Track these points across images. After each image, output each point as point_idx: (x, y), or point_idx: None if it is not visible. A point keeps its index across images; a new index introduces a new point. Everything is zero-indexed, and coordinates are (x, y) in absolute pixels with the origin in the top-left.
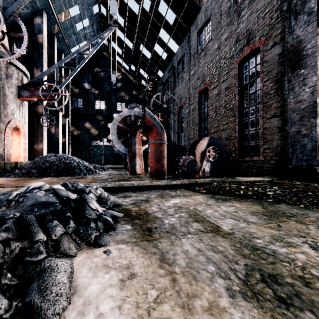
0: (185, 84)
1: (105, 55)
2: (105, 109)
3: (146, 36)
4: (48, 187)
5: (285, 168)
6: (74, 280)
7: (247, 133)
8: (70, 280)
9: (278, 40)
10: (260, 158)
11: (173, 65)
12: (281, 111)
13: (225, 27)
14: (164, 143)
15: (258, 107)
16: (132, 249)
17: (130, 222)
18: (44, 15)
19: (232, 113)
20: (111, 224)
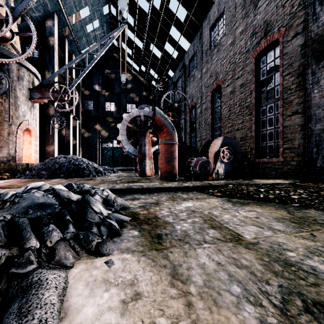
0: (196, 83)
1: (115, 56)
2: (116, 111)
3: (157, 34)
4: (47, 187)
5: (309, 169)
6: (66, 299)
7: (265, 133)
8: (60, 299)
9: (300, 29)
10: (279, 159)
11: (184, 64)
12: (304, 108)
13: (240, 20)
14: (175, 143)
15: (277, 104)
16: (139, 260)
17: (137, 227)
18: (55, 18)
19: (248, 112)
20: (116, 229)
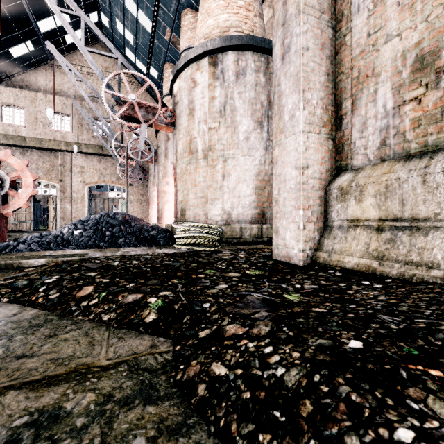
0: None
1: None
2: None
3: None
4: None
5: None
6: None
7: None
8: None
9: None
10: None
11: None
12: None
13: None
14: None
15: None
16: None
17: None
18: None
19: None
20: None
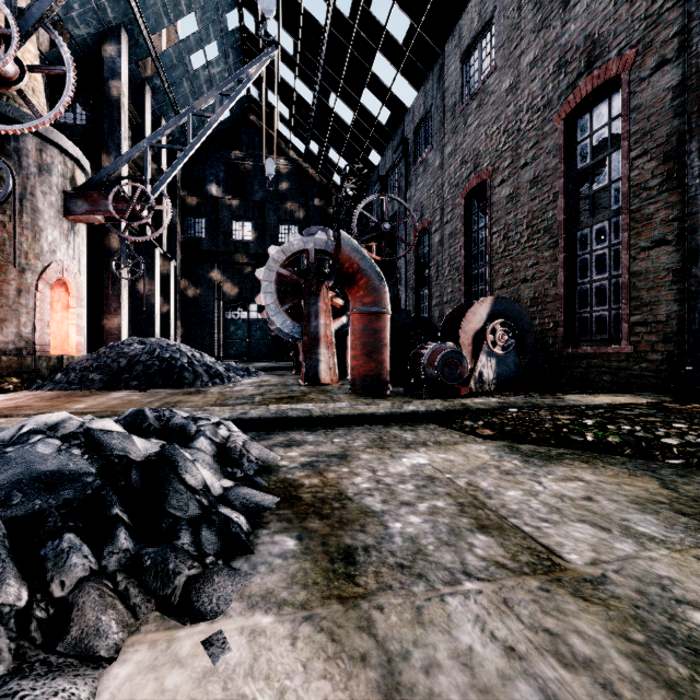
0: (431, 177)
1: (254, 122)
2: (255, 241)
3: (344, 73)
4: (73, 428)
5: (693, 372)
6: None
7: (588, 288)
8: None
9: (671, 51)
10: (622, 347)
11: (405, 136)
12: (681, 230)
13: (530, 35)
14: (385, 312)
15: (616, 224)
16: (294, 635)
17: (295, 524)
18: (123, 38)
19: (548, 241)
20: (241, 533)
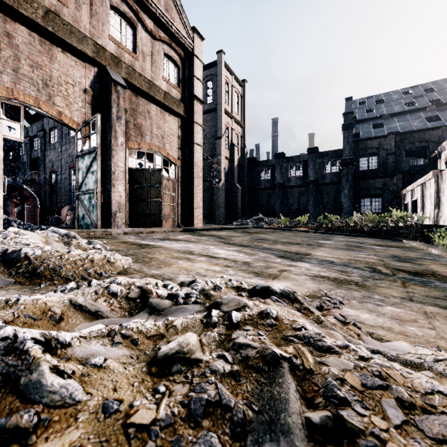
0: (57, 154)
1: None
2: None
3: None
4: None
5: None
6: None
7: None
8: None
9: None
10: None
11: (44, 127)
12: None
13: None
14: (38, 207)
15: None
16: None
17: None
18: None
19: None
20: None
